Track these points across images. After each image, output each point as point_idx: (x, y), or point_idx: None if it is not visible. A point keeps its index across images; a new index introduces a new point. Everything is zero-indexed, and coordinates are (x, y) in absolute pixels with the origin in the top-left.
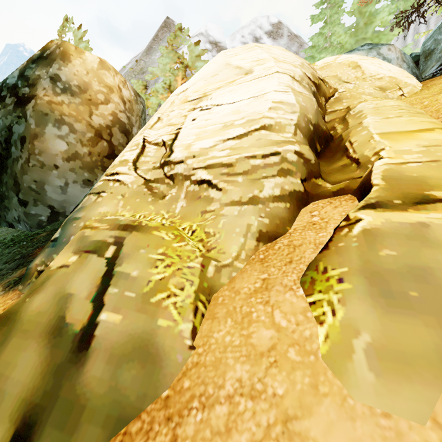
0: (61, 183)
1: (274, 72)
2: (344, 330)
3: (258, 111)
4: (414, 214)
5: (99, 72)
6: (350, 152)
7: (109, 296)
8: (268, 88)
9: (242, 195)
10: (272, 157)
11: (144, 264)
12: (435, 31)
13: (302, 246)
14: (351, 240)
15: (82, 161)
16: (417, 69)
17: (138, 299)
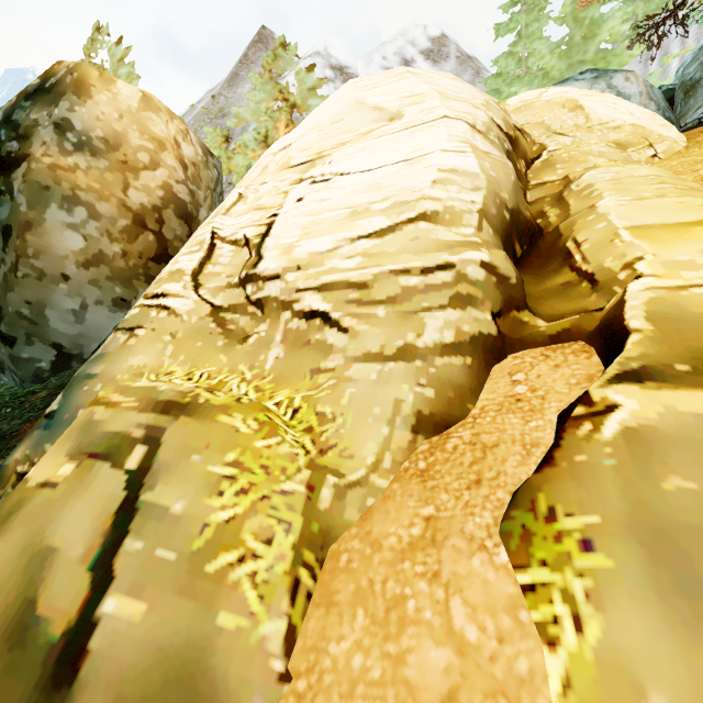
0: (75, 305)
1: (440, 117)
2: (608, 678)
3: (413, 186)
4: None
5: (140, 116)
6: (577, 261)
7: (125, 558)
8: (431, 144)
9: (385, 343)
10: (440, 272)
11: (198, 486)
12: (701, 49)
13: (498, 447)
14: (600, 451)
15: (111, 267)
16: (672, 112)
17: (181, 565)
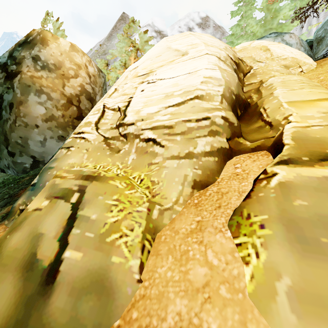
0: (41, 138)
1: (204, 54)
2: (268, 272)
3: (192, 84)
4: (319, 169)
5: (70, 54)
6: (264, 117)
7: (72, 236)
8: (200, 66)
9: (180, 151)
10: (204, 121)
11: (102, 208)
12: (325, 23)
13: (228, 193)
14: (269, 191)
15: (57, 121)
16: (311, 51)
17: (96, 239)
